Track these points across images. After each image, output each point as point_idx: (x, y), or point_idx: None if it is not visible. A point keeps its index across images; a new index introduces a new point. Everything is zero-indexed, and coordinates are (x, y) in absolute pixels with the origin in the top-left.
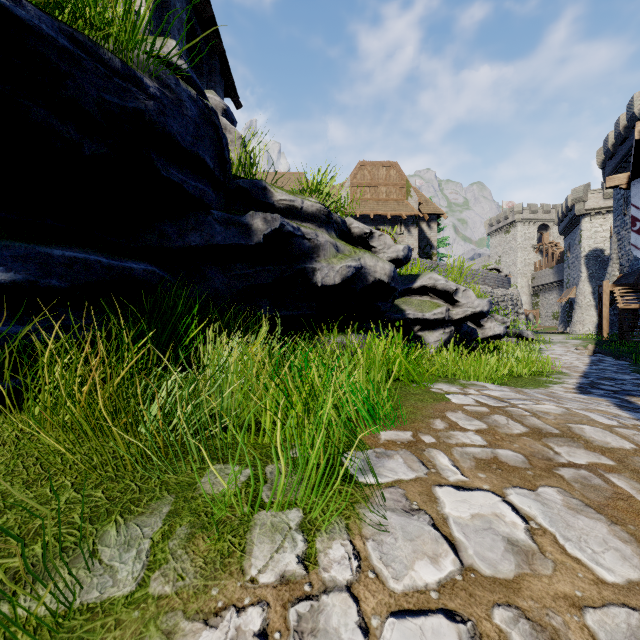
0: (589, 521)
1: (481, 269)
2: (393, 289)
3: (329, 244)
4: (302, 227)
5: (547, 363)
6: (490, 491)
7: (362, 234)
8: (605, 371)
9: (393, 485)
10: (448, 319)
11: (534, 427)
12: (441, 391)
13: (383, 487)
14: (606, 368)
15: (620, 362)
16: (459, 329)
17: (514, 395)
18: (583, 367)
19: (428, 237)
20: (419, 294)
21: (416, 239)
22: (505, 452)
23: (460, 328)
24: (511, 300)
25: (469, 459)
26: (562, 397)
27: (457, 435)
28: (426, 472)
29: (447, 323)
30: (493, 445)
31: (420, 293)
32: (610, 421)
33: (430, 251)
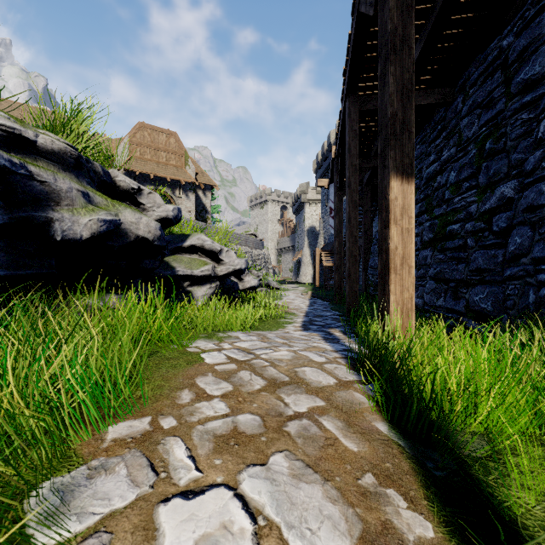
0: (309, 488)
1: (244, 234)
2: (160, 247)
3: (75, 192)
4: (31, 165)
5: (285, 307)
6: (223, 485)
7: (129, 189)
8: (317, 310)
9: (97, 529)
10: (214, 275)
11: (271, 378)
12: (198, 350)
13: (78, 542)
14: (318, 308)
15: (325, 303)
16: (224, 283)
17: (259, 344)
18: (306, 308)
19: (204, 203)
20: (189, 252)
21: (193, 203)
22: (245, 417)
23: (225, 282)
24: (264, 258)
25: (209, 440)
26: (293, 337)
27: (202, 407)
28: (153, 482)
29: (213, 279)
30: (235, 411)
31: (190, 252)
32: (321, 358)
33: (205, 215)
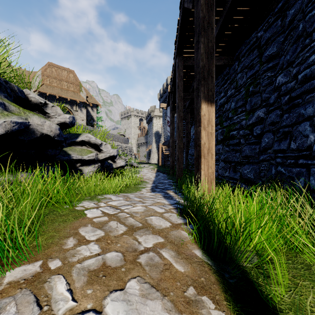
0: (152, 303)
1: (117, 134)
2: (59, 141)
3: None
4: None
5: (141, 177)
6: (92, 310)
7: (38, 103)
8: (160, 179)
9: None
10: (97, 159)
11: (130, 225)
12: (83, 208)
13: None
14: (160, 178)
15: (164, 175)
16: (103, 164)
17: (124, 202)
18: (153, 178)
19: (92, 115)
20: (80, 145)
21: (85, 115)
22: (111, 254)
23: (104, 164)
24: (129, 149)
25: (84, 275)
26: (145, 197)
27: (81, 250)
28: None
29: (96, 161)
30: (105, 250)
31: (81, 144)
32: (162, 210)
33: (93, 122)
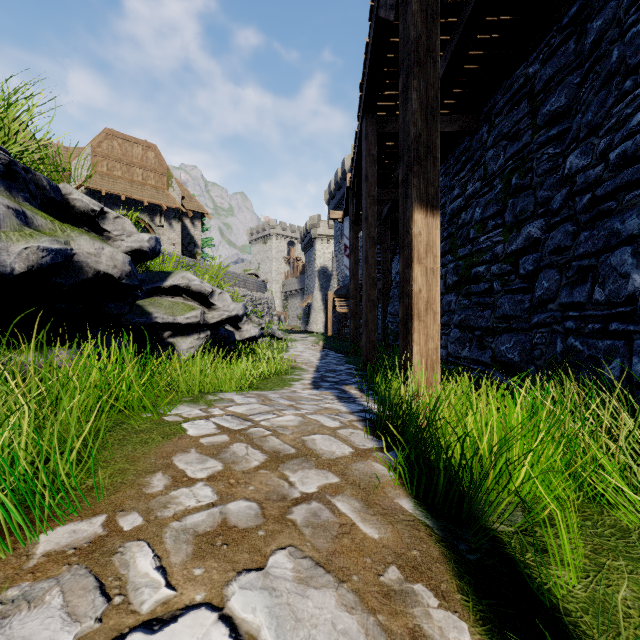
0: (319, 595)
1: (243, 273)
2: (130, 287)
3: (4, 209)
4: None
5: (292, 360)
6: (204, 605)
7: (88, 211)
8: (330, 364)
9: None
10: (204, 323)
11: (273, 451)
12: (179, 418)
13: None
14: (331, 361)
15: (339, 355)
16: (216, 333)
17: (259, 408)
18: (316, 362)
19: (192, 235)
20: (171, 294)
21: (179, 234)
22: (238, 505)
23: (217, 332)
24: (267, 303)
25: (187, 541)
26: (301, 398)
27: (180, 496)
28: (102, 612)
29: (203, 327)
30: (225, 498)
31: (172, 293)
32: (335, 422)
33: (194, 249)
